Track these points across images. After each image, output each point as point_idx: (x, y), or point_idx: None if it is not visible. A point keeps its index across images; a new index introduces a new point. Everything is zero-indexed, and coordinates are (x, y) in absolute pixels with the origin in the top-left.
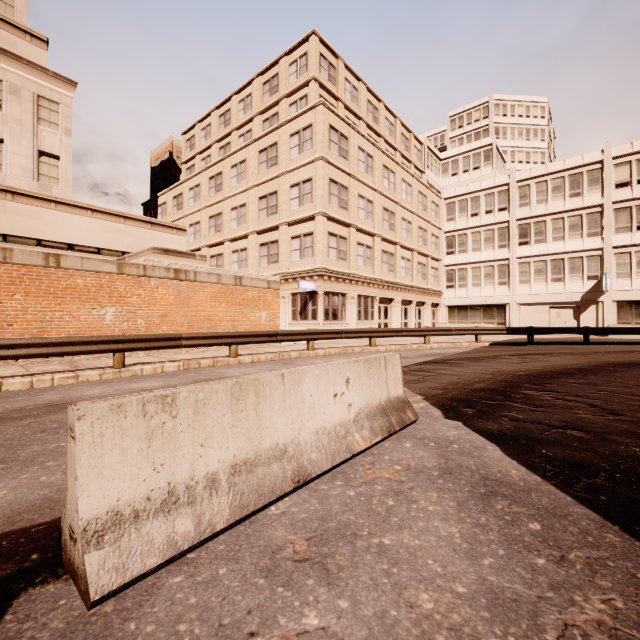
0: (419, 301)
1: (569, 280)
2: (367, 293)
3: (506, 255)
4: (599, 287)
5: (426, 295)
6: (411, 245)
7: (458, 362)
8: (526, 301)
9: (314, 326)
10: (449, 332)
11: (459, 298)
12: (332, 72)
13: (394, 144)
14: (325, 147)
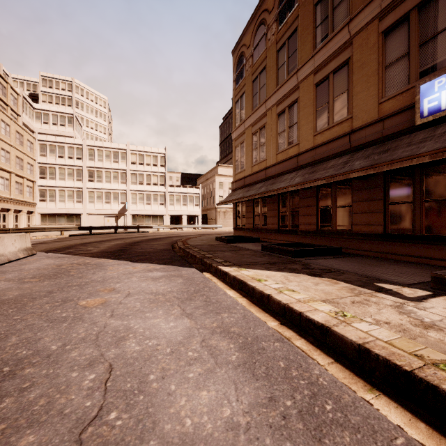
0: (17, 209)
1: (113, 203)
2: None
3: (81, 185)
4: (125, 208)
5: (23, 205)
6: (10, 169)
7: (50, 243)
8: (92, 212)
9: None
10: (44, 230)
11: (50, 208)
12: None
13: None
14: None
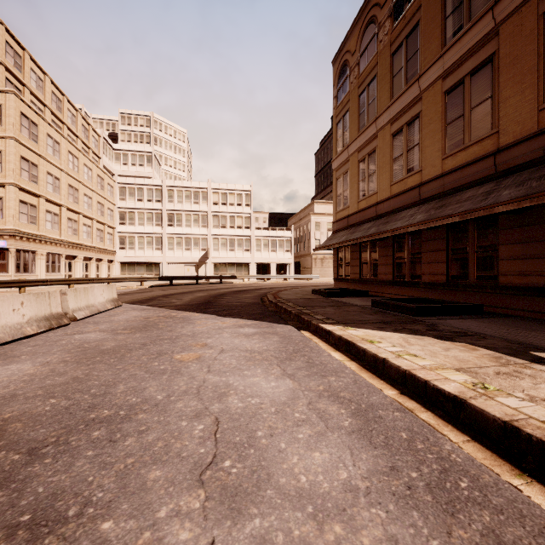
0: (98, 258)
1: (194, 250)
2: (55, 251)
3: (160, 231)
4: (207, 255)
5: (104, 254)
6: (92, 215)
7: (132, 294)
8: (172, 261)
9: (4, 278)
10: (125, 280)
11: (129, 257)
12: (18, 60)
13: (76, 132)
14: (17, 130)
